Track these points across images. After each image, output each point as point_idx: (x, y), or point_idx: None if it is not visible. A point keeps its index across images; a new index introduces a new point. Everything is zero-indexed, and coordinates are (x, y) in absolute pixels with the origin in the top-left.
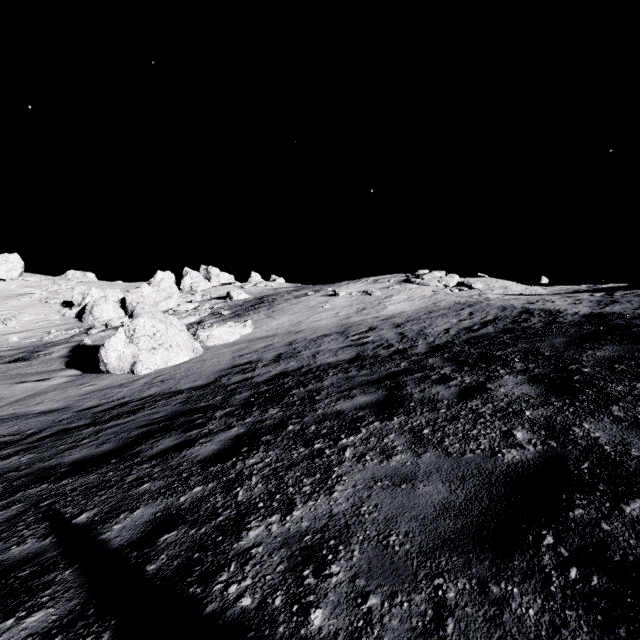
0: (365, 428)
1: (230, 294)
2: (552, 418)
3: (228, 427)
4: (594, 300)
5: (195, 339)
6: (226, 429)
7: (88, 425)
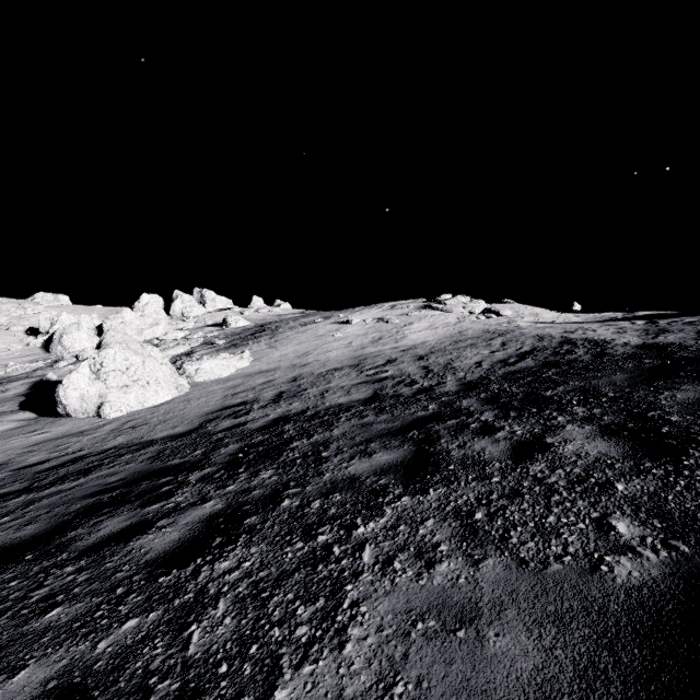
0: (390, 507)
1: (227, 321)
2: (660, 497)
3: (202, 500)
4: (639, 329)
5: (181, 374)
6: (198, 503)
7: (21, 492)
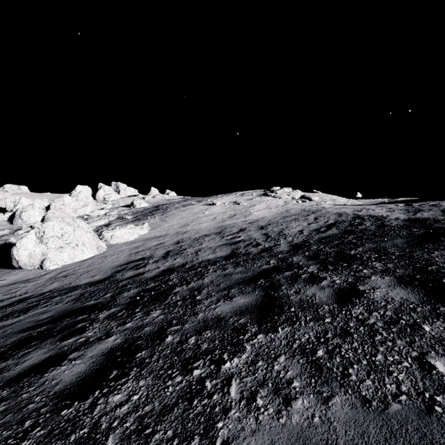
0: (249, 344)
1: (133, 203)
2: None
3: (106, 335)
4: (402, 209)
5: (101, 238)
6: (103, 338)
7: None
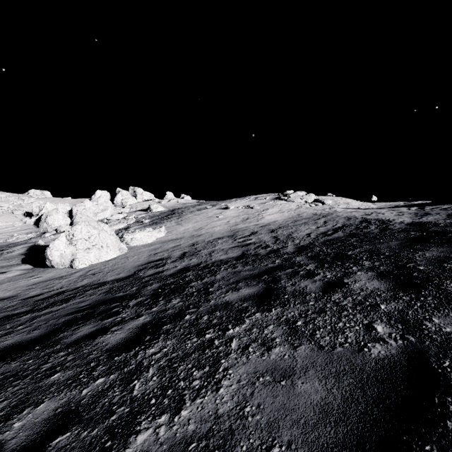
0: (248, 319)
1: (150, 207)
2: (404, 312)
3: (137, 316)
4: (412, 212)
5: (122, 241)
6: (135, 317)
7: (27, 312)
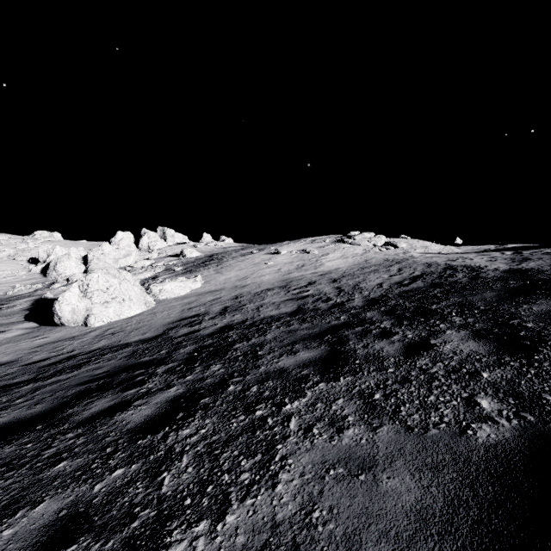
0: (310, 390)
1: (183, 252)
2: (515, 382)
3: (167, 386)
4: (507, 258)
5: (148, 293)
6: (165, 388)
7: (29, 381)
